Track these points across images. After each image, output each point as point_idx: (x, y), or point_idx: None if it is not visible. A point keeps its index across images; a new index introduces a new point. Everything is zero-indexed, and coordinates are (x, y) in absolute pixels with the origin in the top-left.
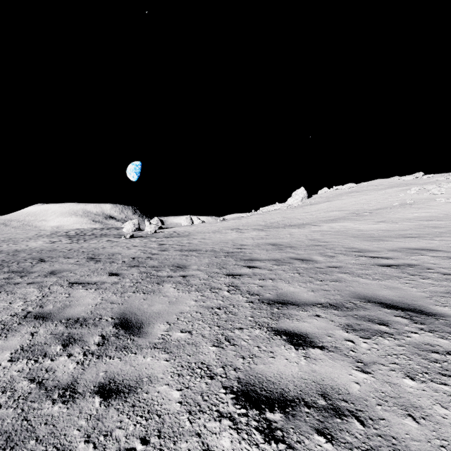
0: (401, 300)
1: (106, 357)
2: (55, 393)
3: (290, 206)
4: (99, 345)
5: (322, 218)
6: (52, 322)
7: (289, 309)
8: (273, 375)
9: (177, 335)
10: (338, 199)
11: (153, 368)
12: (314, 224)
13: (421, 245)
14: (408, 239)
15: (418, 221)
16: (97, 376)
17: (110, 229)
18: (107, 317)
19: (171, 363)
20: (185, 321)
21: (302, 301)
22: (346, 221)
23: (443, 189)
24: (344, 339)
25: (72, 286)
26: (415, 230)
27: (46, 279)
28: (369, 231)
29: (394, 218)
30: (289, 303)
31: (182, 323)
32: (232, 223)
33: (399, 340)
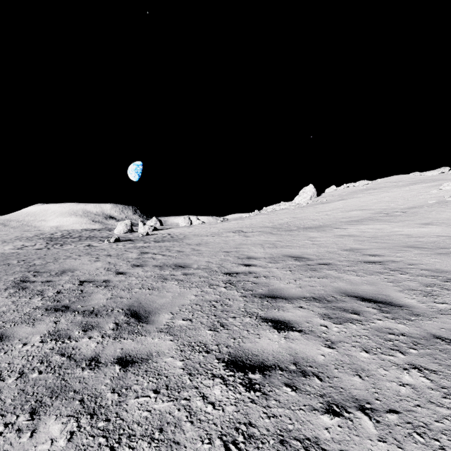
0: None
1: None
2: None
3: (298, 205)
4: None
5: (342, 219)
6: None
7: None
8: None
9: None
10: (354, 197)
11: None
12: (336, 226)
13: None
14: None
15: None
16: None
17: (102, 230)
18: None
19: None
20: None
21: None
22: (377, 223)
23: None
24: None
25: None
26: None
27: None
28: (425, 237)
29: (444, 219)
30: None
31: None
32: (233, 224)
33: None
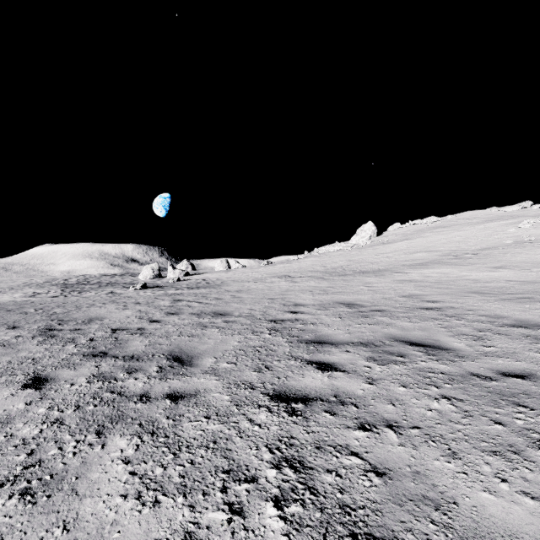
0: None
1: None
2: None
3: (355, 245)
4: None
5: (405, 262)
6: None
7: None
8: None
9: None
10: (420, 237)
11: None
12: (396, 270)
13: None
14: None
15: None
16: None
17: (124, 275)
18: None
19: None
20: None
21: None
22: (443, 266)
23: None
24: None
25: None
26: None
27: None
28: (493, 282)
29: (519, 262)
30: None
31: None
32: (279, 268)
33: None
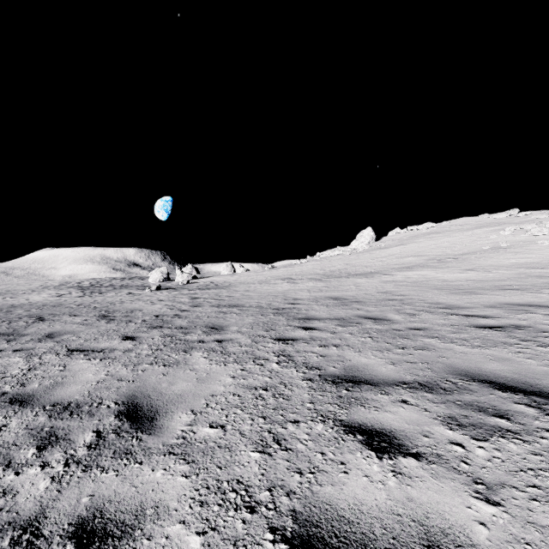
0: (518, 378)
1: (97, 469)
2: (6, 537)
3: (354, 250)
4: (90, 448)
5: (395, 266)
6: (32, 409)
7: (363, 391)
8: (347, 507)
9: (205, 431)
10: (414, 242)
11: (163, 491)
12: (385, 273)
13: (527, 300)
14: (508, 291)
15: (518, 269)
16: (77, 504)
17: (133, 279)
18: (109, 401)
19: (192, 481)
20: (217, 409)
21: (380, 379)
22: (425, 269)
23: (545, 229)
24: (448, 441)
25: (71, 354)
26: (515, 280)
27: (39, 344)
28: (456, 281)
29: (487, 265)
30: (362, 381)
31: (212, 412)
32: (282, 272)
33: (531, 444)
